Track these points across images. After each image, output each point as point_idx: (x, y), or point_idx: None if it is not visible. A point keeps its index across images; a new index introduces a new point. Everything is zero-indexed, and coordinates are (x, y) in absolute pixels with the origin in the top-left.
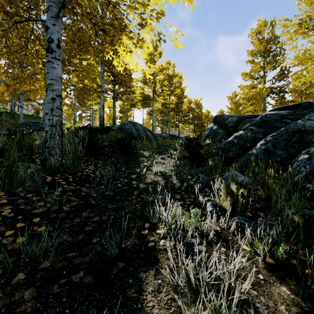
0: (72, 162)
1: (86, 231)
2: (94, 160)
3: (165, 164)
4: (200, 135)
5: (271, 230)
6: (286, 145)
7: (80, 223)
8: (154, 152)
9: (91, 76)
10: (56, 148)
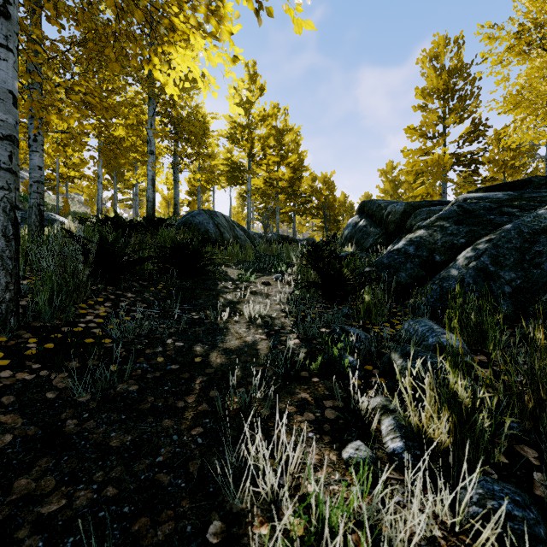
0: (51, 301)
1: None
2: (115, 290)
3: (270, 296)
4: (334, 236)
5: None
6: (521, 261)
7: None
8: (249, 269)
9: (129, 121)
10: None
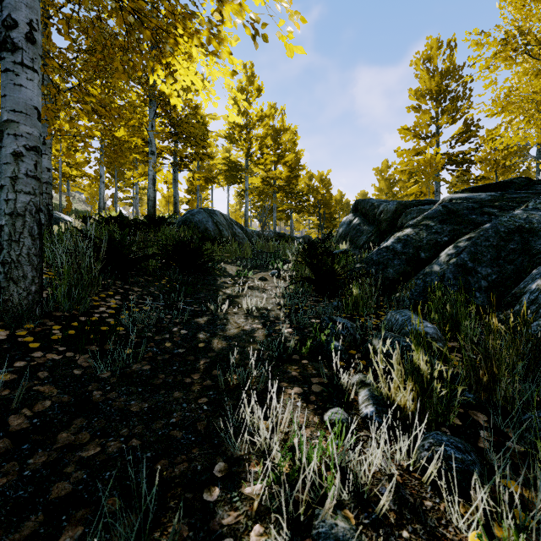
0: (69, 293)
1: (52, 500)
2: (123, 285)
3: (266, 290)
4: (329, 234)
5: (516, 469)
6: (497, 258)
7: (42, 472)
8: (247, 266)
9: (130, 123)
10: (25, 264)
